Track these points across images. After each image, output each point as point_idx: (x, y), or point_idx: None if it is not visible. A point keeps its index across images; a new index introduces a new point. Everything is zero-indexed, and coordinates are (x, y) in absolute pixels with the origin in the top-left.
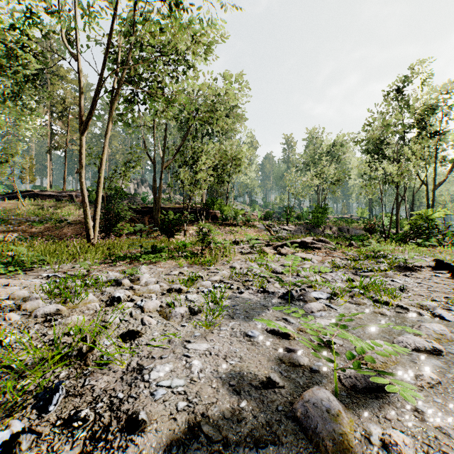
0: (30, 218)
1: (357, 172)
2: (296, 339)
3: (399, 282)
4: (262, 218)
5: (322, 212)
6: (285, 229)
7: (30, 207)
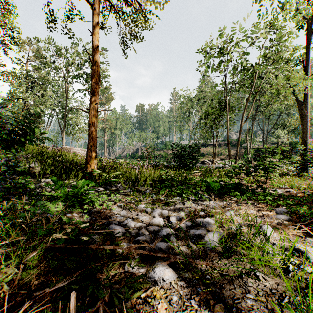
0: None
1: None
2: None
3: None
4: None
5: None
6: None
7: (212, 150)
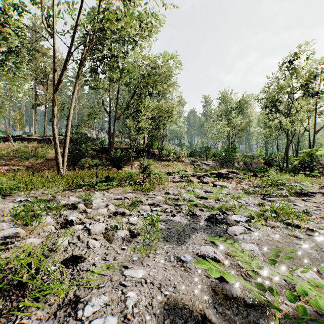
0: (18, 155)
1: (256, 122)
2: (225, 264)
3: (301, 206)
4: (188, 156)
5: (232, 151)
6: (205, 163)
7: (19, 147)
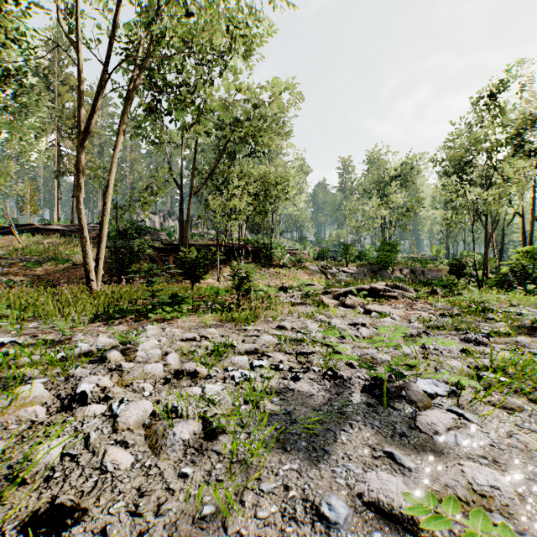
0: (26, 258)
1: (430, 202)
2: (436, 535)
3: None
4: (314, 258)
5: (390, 250)
6: (344, 271)
7: (28, 244)
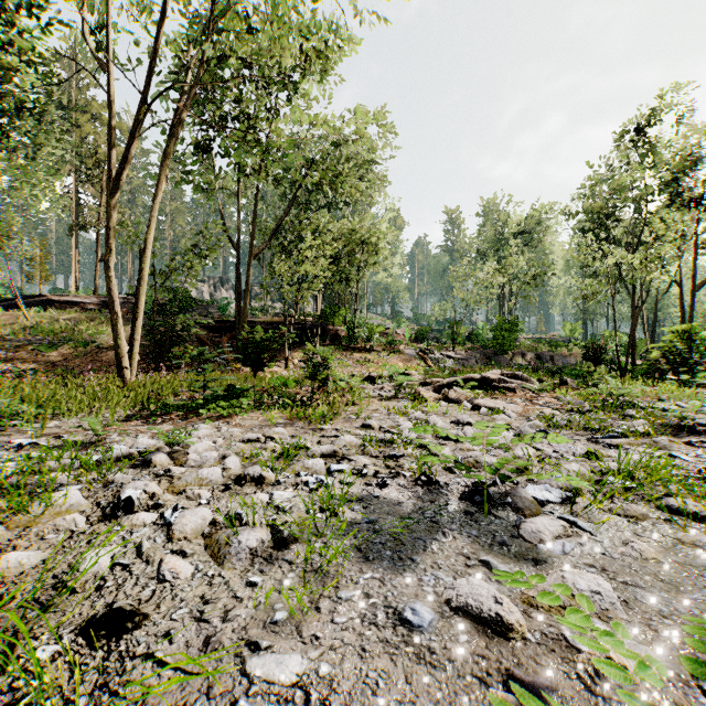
0: (36, 339)
1: (562, 266)
2: (527, 637)
3: (687, 460)
4: (411, 339)
5: (510, 329)
6: (450, 357)
7: (38, 321)
